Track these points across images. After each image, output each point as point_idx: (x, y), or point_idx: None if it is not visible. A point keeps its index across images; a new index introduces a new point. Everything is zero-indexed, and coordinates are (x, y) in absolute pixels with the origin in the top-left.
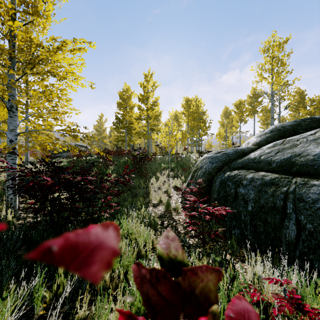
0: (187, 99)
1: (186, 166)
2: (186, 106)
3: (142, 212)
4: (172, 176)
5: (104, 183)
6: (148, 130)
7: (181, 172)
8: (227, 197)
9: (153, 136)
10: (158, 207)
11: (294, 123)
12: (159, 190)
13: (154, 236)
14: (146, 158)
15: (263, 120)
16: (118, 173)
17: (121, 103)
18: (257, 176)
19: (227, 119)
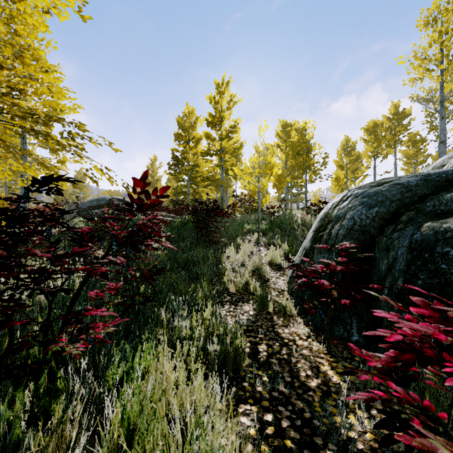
0: (285, 122)
1: (288, 227)
2: (284, 134)
3: (206, 316)
4: (264, 243)
5: (143, 255)
6: (222, 172)
7: (280, 238)
8: (447, 290)
9: (230, 171)
10: (241, 305)
11: None
12: (242, 269)
13: (236, 406)
14: (218, 212)
15: (408, 157)
16: (171, 239)
17: (181, 134)
18: None
19: (349, 156)
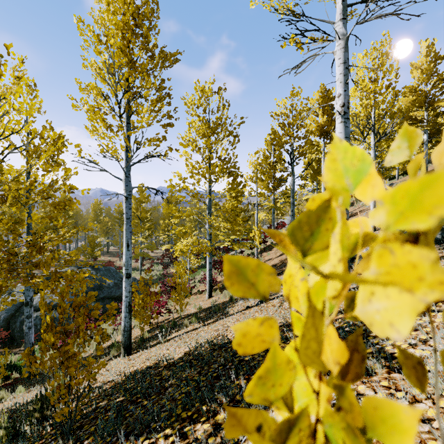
0: None
1: None
2: None
3: None
4: None
5: None
6: None
7: None
8: None
9: None
10: None
11: (45, 278)
12: None
13: None
14: None
15: None
16: None
17: None
18: (39, 314)
19: None
